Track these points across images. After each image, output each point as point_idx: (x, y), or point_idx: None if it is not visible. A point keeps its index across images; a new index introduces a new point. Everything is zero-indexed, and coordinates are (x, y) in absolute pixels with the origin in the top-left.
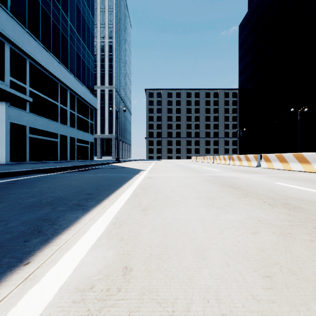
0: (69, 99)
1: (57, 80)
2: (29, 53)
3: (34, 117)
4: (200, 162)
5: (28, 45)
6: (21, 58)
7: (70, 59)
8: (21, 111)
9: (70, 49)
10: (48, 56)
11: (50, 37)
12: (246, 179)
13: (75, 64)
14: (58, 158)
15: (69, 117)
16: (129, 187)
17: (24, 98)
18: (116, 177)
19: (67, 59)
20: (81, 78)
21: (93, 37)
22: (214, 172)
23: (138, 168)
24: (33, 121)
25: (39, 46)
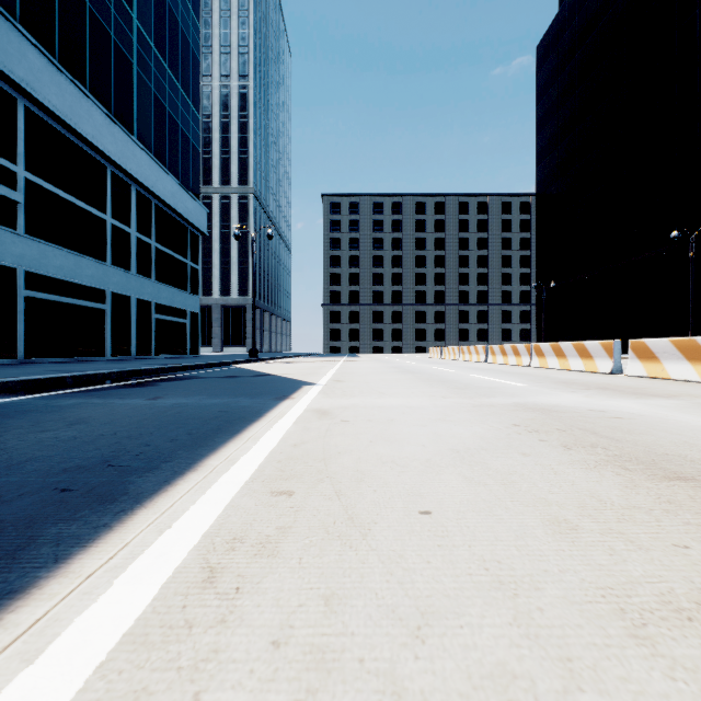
0: (135, 208)
1: (102, 160)
2: (24, 83)
3: (39, 247)
4: (451, 360)
5: (20, 62)
6: (3, 96)
7: (138, 111)
8: (2, 230)
9: (138, 87)
10: (78, 96)
11: (83, 52)
12: (662, 425)
13: (152, 124)
14: (105, 350)
15: (135, 251)
16: (217, 479)
17: (1, 194)
18: (214, 410)
19: (130, 109)
20: (168, 159)
21: (198, 64)
22: (516, 391)
23: (297, 378)
24: (36, 257)
25: (52, 68)
